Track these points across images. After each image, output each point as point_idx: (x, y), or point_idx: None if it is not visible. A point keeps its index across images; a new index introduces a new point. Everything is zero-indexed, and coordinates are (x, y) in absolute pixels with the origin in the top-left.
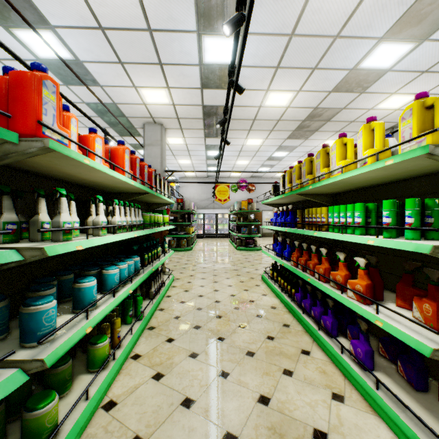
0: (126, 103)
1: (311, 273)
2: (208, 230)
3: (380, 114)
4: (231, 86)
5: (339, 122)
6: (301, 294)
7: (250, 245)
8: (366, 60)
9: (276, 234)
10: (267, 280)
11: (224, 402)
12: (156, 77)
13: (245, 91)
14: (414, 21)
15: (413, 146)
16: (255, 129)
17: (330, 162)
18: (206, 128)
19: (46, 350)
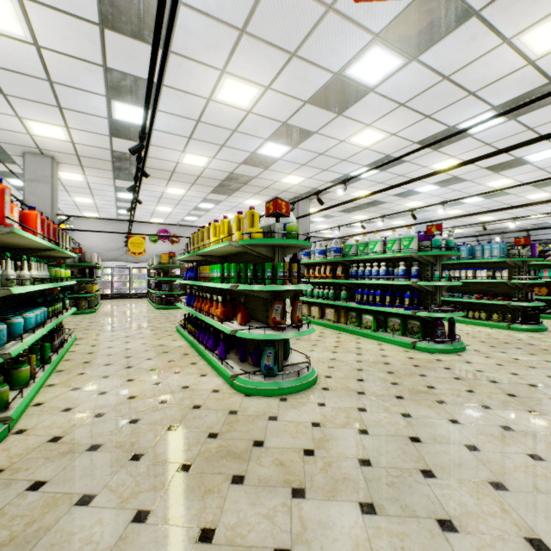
0: (0, 128)
1: (203, 312)
2: (119, 288)
3: (285, 186)
4: (139, 171)
5: (255, 186)
6: (200, 331)
7: (171, 303)
8: (261, 149)
9: (191, 288)
10: (180, 330)
11: (130, 388)
12: (51, 115)
13: (161, 148)
14: (284, 136)
15: (235, 237)
16: (175, 180)
17: (210, 237)
18: (116, 170)
19: (7, 351)
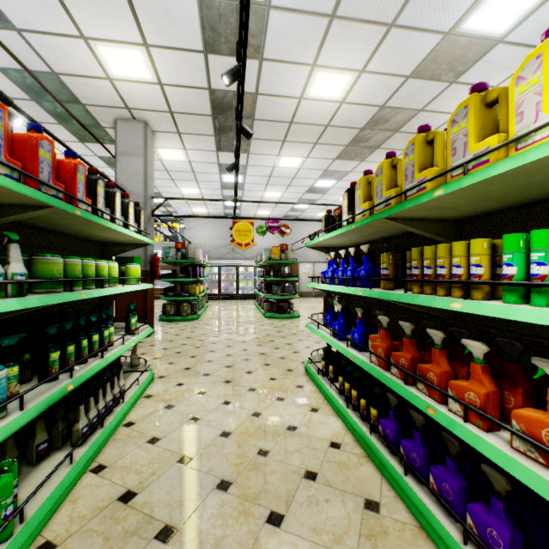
0: (76, 74)
1: (432, 393)
2: (226, 288)
3: None
4: None
5: (410, 134)
6: (396, 426)
7: (283, 310)
8: (473, 14)
9: (328, 296)
10: (316, 378)
11: None
12: (119, 17)
13: (279, 65)
14: None
15: None
16: (292, 140)
17: (509, 117)
18: (217, 134)
19: None
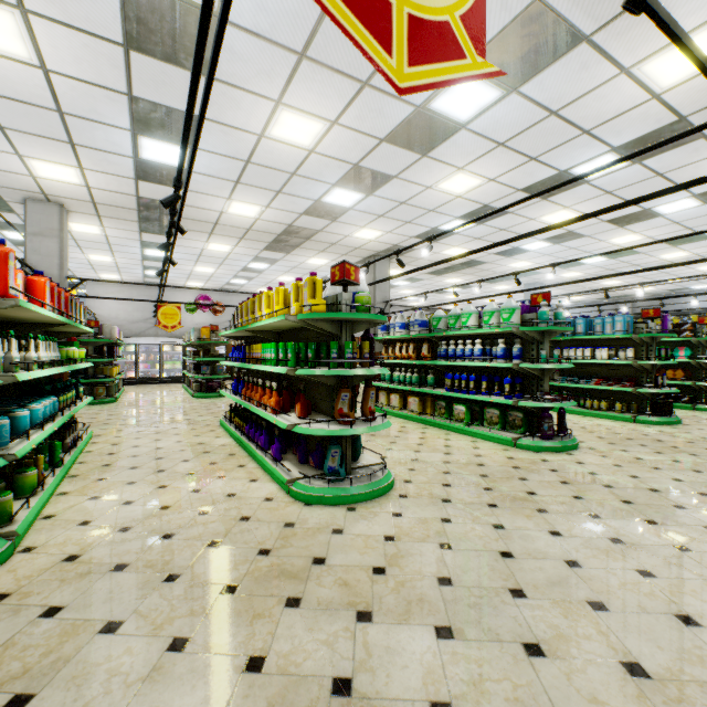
0: None
1: (253, 402)
2: (147, 371)
3: (358, 242)
4: (173, 226)
5: (320, 242)
6: (250, 426)
7: (214, 390)
8: (328, 196)
9: (238, 371)
10: (224, 424)
11: (162, 497)
12: (61, 153)
13: (201, 194)
14: (356, 180)
15: (293, 310)
16: (219, 233)
17: (262, 308)
18: (142, 221)
19: (11, 451)
